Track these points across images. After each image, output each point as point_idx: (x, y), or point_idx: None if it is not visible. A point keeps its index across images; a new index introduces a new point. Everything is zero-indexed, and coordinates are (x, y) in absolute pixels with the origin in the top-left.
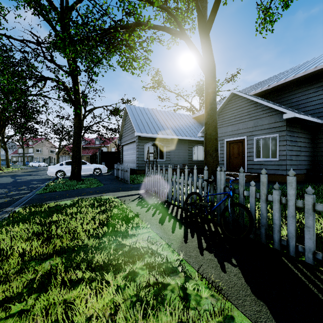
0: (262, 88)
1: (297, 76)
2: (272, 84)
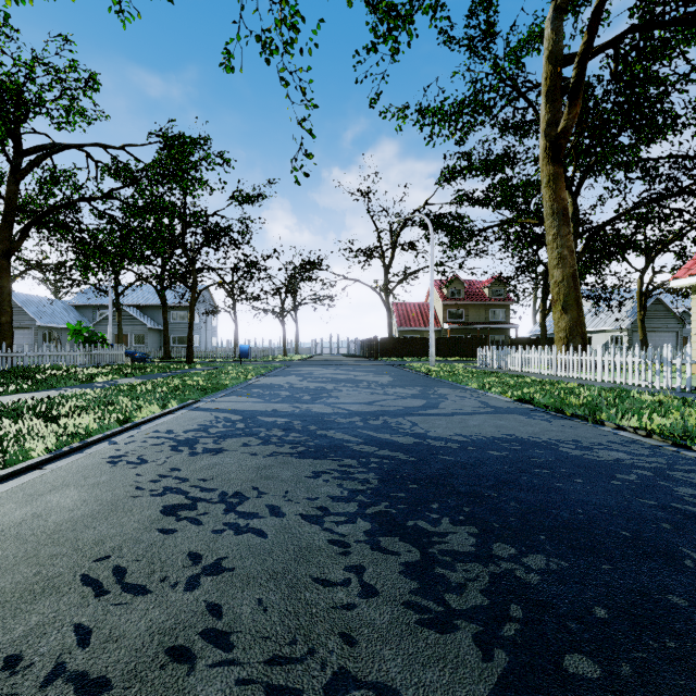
0: (137, 304)
1: (154, 304)
2: (142, 303)
